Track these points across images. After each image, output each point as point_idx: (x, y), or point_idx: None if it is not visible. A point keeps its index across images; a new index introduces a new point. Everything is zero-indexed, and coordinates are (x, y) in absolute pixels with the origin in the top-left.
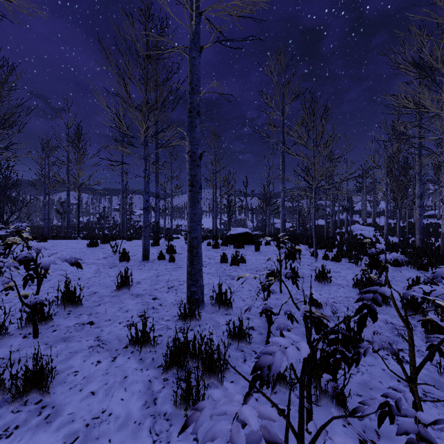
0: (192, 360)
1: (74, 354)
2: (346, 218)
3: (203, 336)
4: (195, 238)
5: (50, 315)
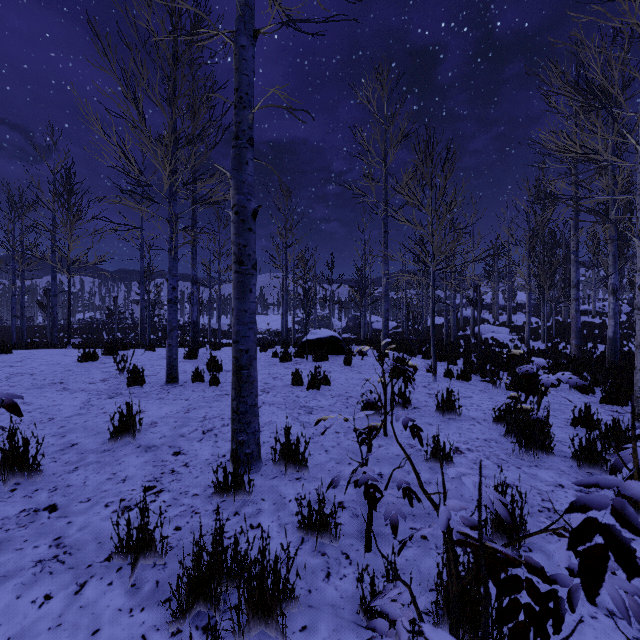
0: (231, 583)
1: (1, 582)
2: (472, 316)
3: (256, 525)
4: (245, 352)
5: None
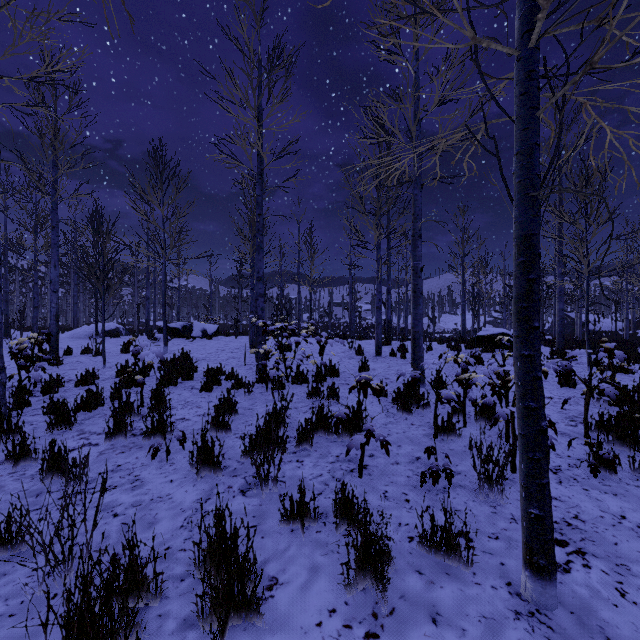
0: (409, 402)
1: (344, 393)
2: None
3: None
4: (417, 332)
5: (325, 376)
